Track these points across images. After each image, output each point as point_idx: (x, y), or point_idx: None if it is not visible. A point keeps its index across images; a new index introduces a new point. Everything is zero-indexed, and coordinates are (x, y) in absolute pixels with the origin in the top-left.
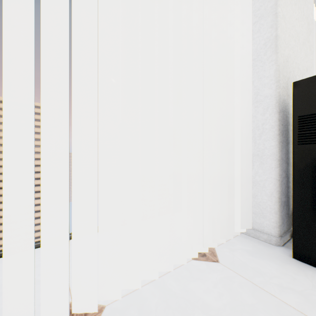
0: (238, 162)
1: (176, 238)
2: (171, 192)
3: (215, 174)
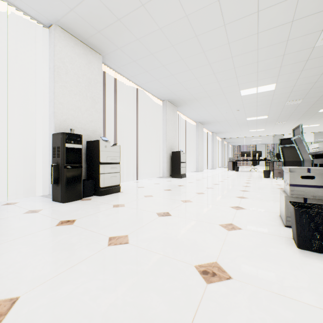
0: (46, 164)
1: (3, 202)
2: (20, 183)
3: (40, 171)
